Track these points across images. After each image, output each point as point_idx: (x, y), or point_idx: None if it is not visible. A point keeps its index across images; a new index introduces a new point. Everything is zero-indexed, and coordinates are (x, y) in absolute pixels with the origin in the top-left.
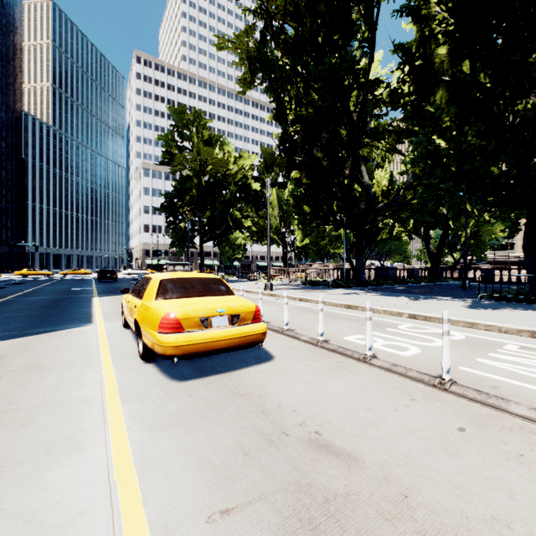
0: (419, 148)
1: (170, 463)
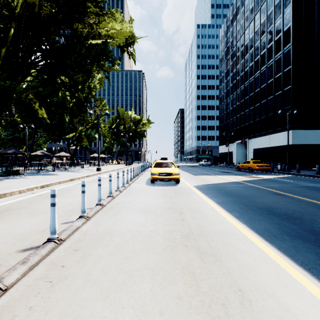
0: (9, 81)
1: None
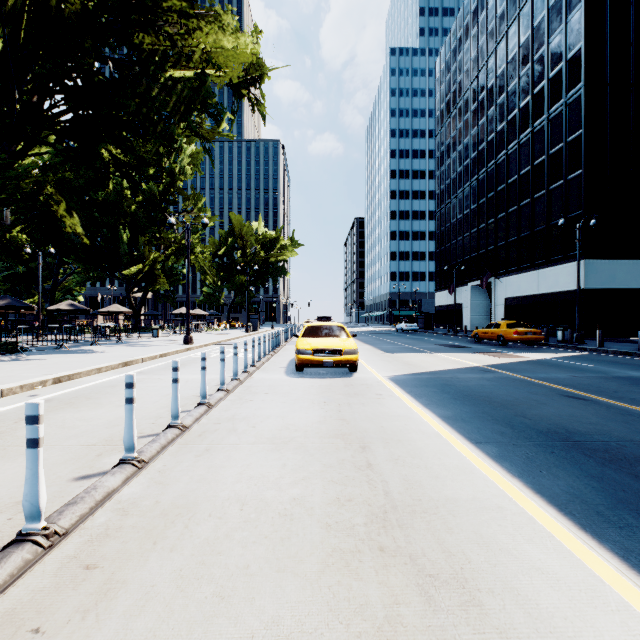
0: None
1: None
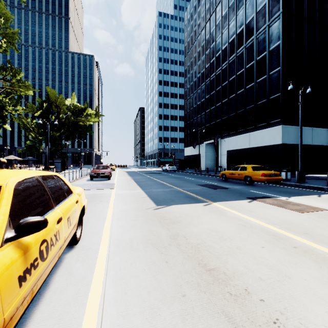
0: None
1: (102, 206)
